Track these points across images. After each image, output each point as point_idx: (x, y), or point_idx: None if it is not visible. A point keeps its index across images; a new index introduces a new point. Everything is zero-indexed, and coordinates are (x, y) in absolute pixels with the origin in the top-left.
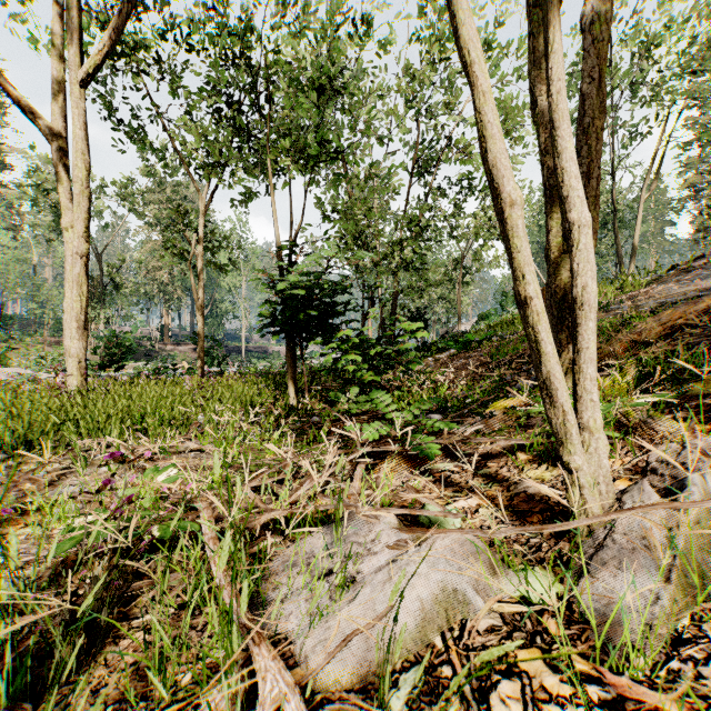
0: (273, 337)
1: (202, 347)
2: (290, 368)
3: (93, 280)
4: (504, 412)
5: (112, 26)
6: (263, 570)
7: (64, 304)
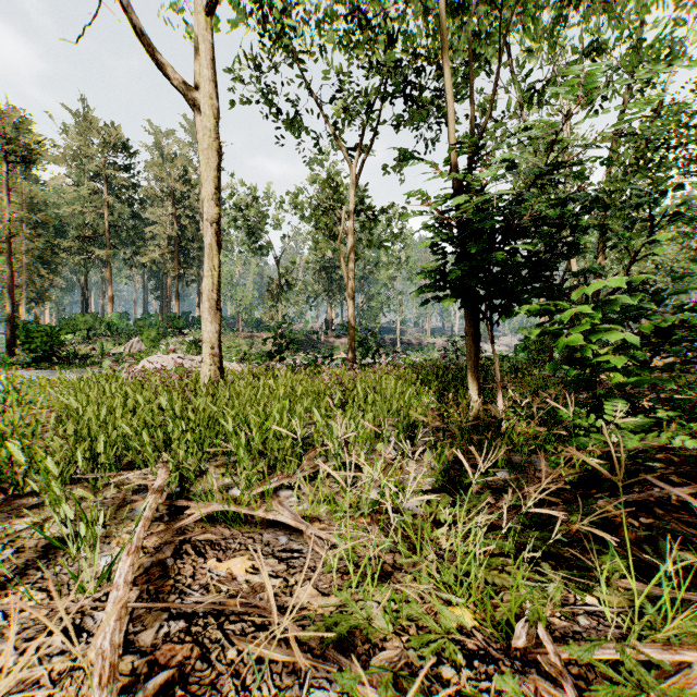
0: (444, 302)
1: (352, 334)
2: (470, 357)
3: (274, 283)
4: None
5: None
6: None
7: (203, 284)
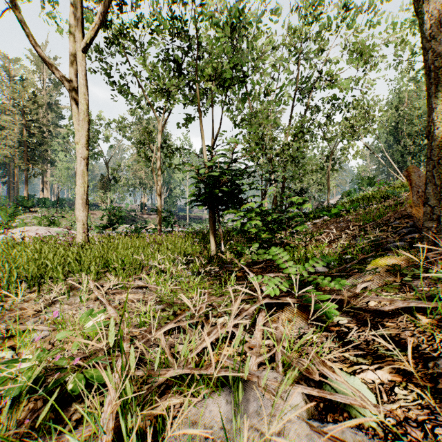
0: (199, 208)
1: (160, 215)
2: (211, 229)
3: (104, 177)
4: (387, 269)
5: (100, 11)
6: (162, 439)
7: (76, 189)
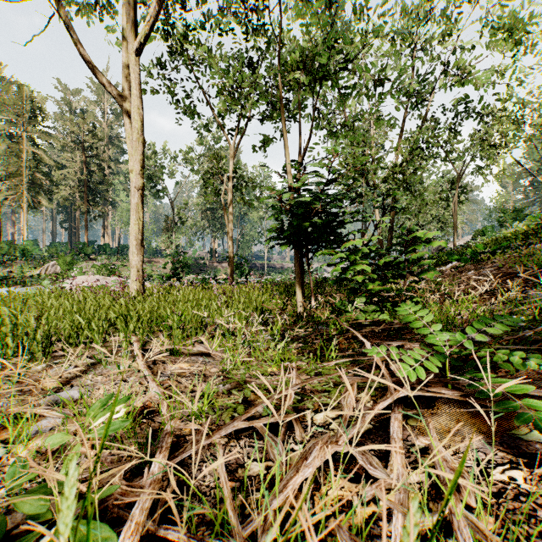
0: (282, 247)
1: (231, 262)
2: (297, 277)
3: (169, 219)
4: None
5: (156, 1)
6: None
7: (130, 228)
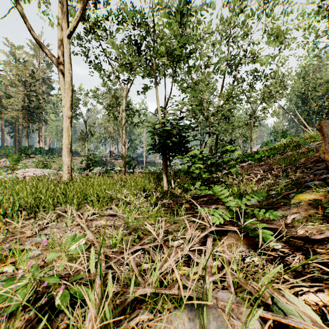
0: (155, 154)
1: (124, 160)
2: (164, 170)
3: (83, 132)
4: (310, 203)
5: (81, 7)
6: None
7: (63, 141)
